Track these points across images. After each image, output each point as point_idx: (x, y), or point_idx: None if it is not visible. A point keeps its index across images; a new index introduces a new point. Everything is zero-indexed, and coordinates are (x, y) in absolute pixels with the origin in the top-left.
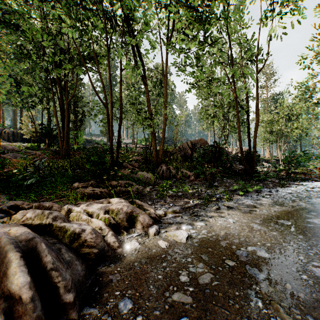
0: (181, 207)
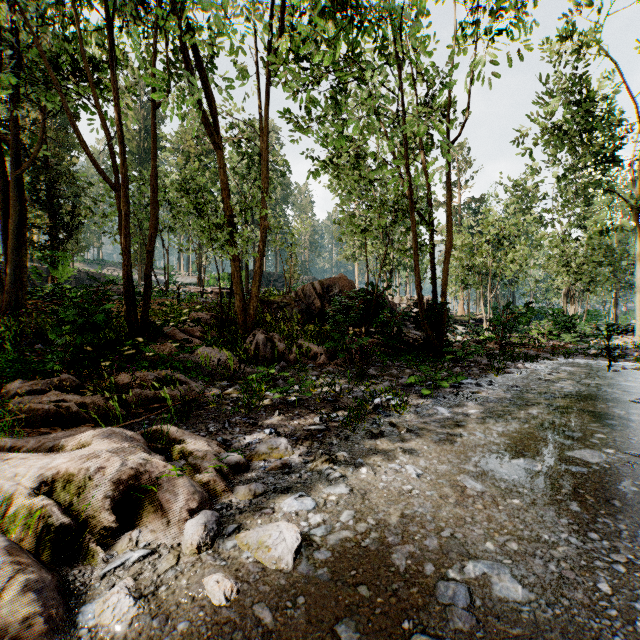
0: (292, 437)
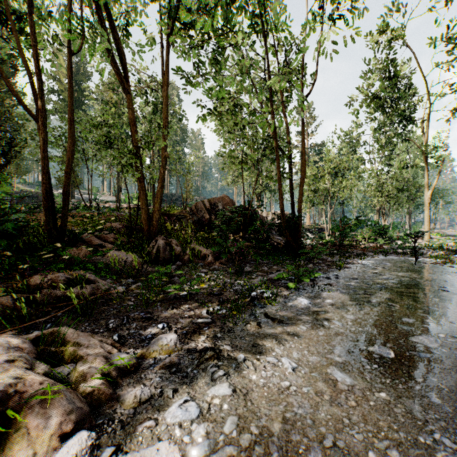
0: (182, 331)
